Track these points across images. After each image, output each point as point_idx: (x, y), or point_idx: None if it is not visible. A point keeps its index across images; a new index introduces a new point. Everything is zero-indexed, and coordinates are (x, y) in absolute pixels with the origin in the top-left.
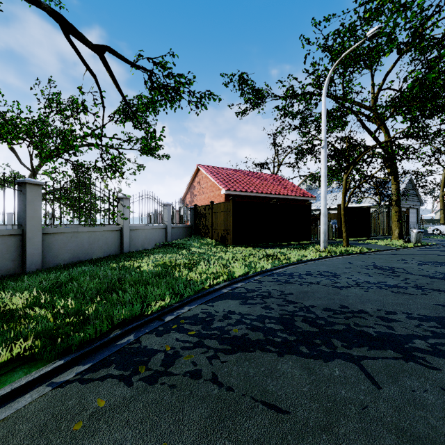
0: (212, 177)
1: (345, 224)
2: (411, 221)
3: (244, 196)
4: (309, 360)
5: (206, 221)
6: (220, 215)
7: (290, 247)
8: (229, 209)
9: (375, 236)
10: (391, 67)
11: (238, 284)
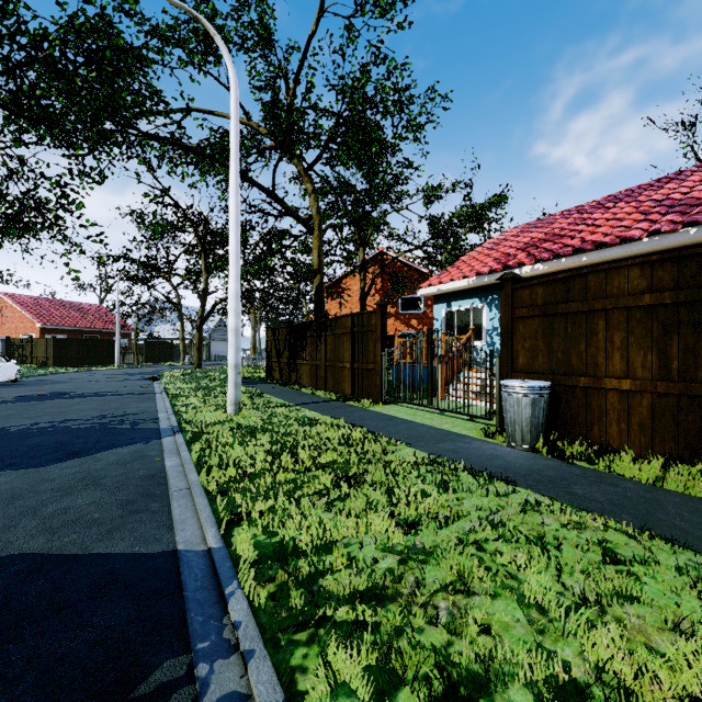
0: (23, 310)
1: (136, 353)
2: (224, 350)
3: (61, 329)
4: (80, 375)
5: (25, 351)
6: (41, 347)
7: (99, 367)
8: (50, 343)
9: (179, 361)
10: (177, 258)
11: (63, 373)
